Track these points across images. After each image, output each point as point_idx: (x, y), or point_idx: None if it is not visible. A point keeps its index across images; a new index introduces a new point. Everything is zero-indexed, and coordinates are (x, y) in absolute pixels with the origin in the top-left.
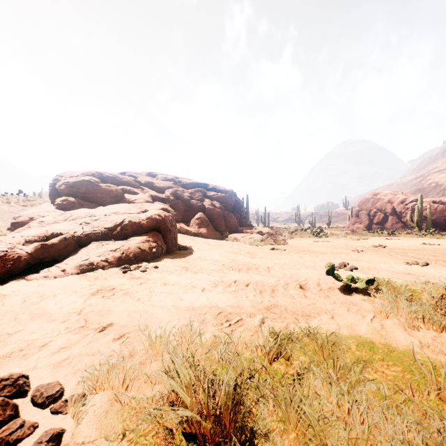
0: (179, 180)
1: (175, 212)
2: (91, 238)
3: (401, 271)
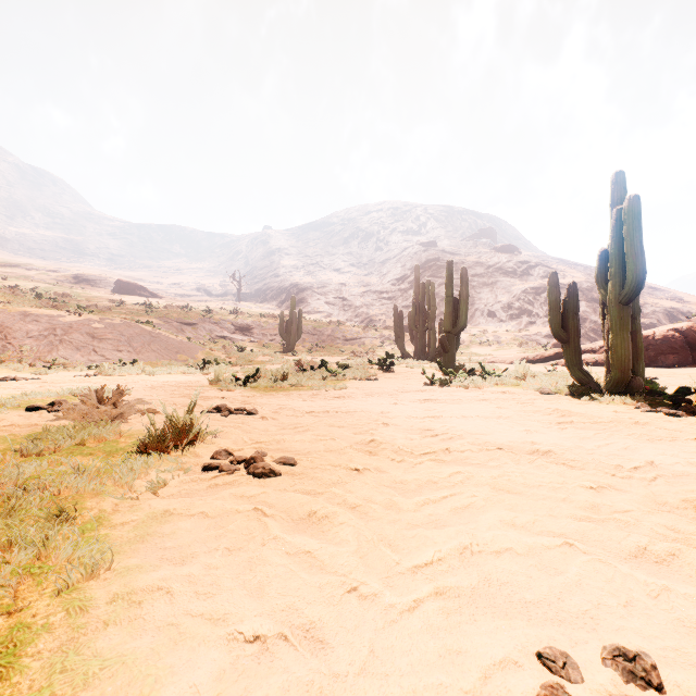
0: None
1: None
2: (585, 352)
3: None
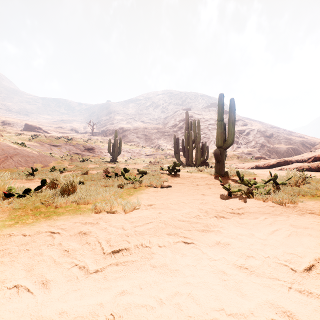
0: None
1: None
2: (297, 161)
3: None
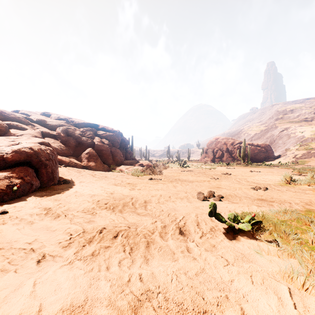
0: (72, 119)
1: (66, 148)
2: None
3: (256, 197)
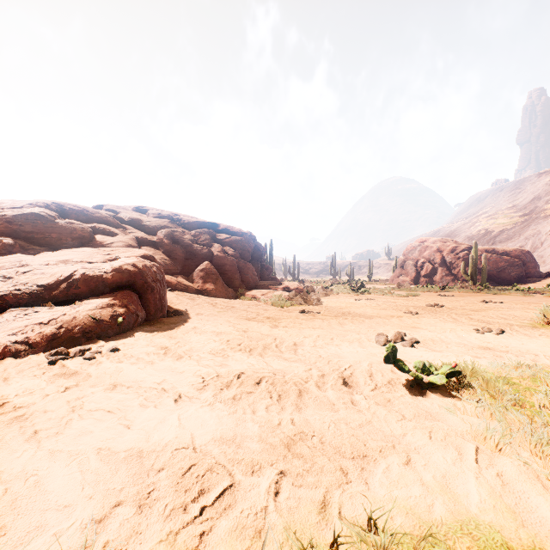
0: (178, 217)
1: (171, 261)
2: (8, 303)
3: (476, 344)
